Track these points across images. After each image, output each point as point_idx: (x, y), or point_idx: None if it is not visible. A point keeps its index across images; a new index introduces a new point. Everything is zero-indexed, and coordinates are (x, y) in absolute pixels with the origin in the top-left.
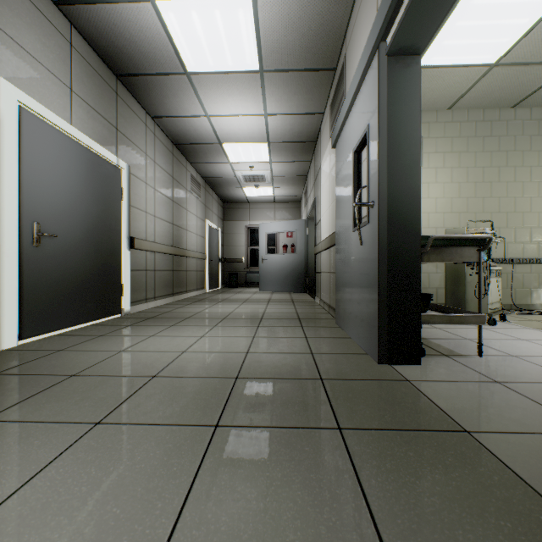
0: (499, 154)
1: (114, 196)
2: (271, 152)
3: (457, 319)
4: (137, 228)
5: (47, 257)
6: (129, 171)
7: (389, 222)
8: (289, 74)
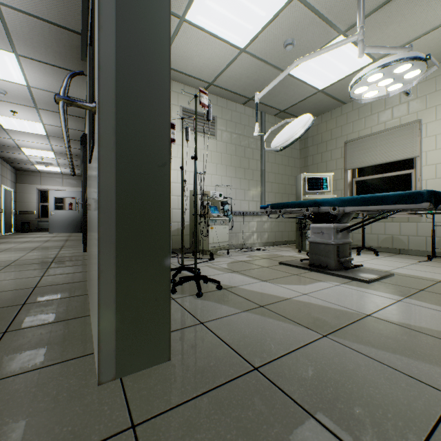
0: None
1: None
2: (56, 155)
3: None
4: None
5: None
6: None
7: None
8: (62, 138)
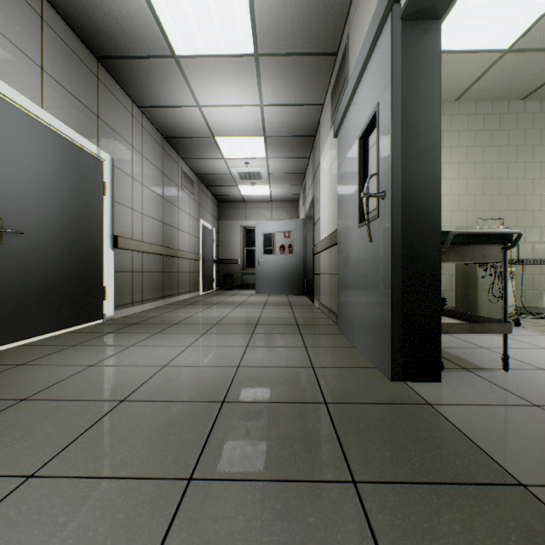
0: (508, 149)
1: (95, 190)
2: (267, 147)
3: (480, 328)
4: (122, 226)
5: (10, 256)
6: (113, 164)
7: (403, 215)
8: (286, 58)
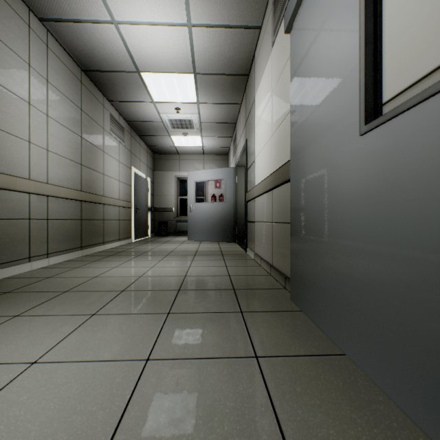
0: None
1: None
2: (198, 88)
3: None
4: (9, 160)
5: None
6: None
7: None
8: None
